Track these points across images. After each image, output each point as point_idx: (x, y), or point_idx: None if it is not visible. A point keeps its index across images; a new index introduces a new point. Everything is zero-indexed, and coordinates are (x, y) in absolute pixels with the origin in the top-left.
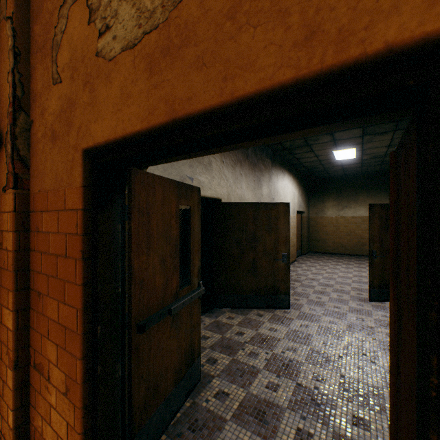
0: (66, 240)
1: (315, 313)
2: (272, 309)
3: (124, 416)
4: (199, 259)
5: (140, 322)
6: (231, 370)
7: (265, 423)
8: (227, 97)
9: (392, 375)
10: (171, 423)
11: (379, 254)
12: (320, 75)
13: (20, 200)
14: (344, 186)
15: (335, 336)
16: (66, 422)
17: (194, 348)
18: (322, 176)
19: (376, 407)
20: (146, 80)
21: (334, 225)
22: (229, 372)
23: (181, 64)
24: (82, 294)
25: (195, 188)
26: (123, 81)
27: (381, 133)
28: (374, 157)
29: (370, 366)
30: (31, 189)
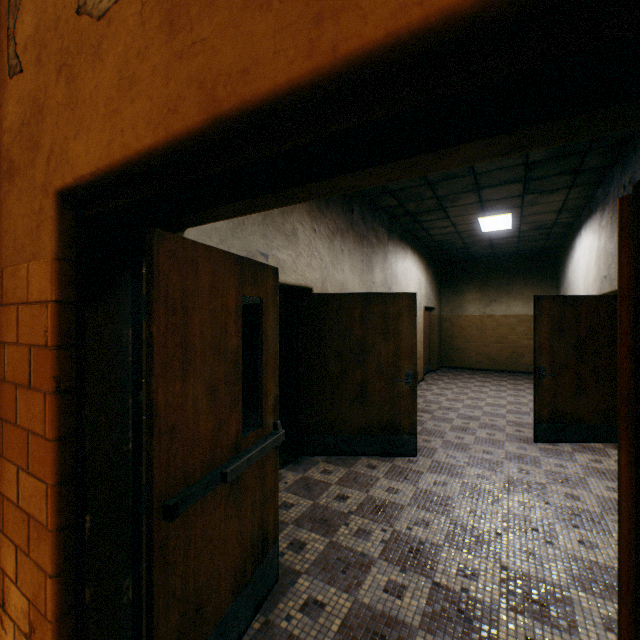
0: (29, 358)
1: (456, 463)
2: (390, 457)
3: None
4: (276, 384)
5: (169, 499)
6: (328, 561)
7: None
8: (324, 57)
9: (625, 607)
10: None
11: (549, 371)
12: None
13: None
14: (493, 271)
15: (488, 500)
16: None
17: (267, 531)
18: (460, 255)
19: (561, 622)
20: (164, 46)
21: (478, 327)
22: (324, 565)
23: (228, 2)
24: (56, 457)
25: (269, 267)
26: (122, 54)
27: (551, 190)
28: (537, 227)
29: (546, 549)
30: None
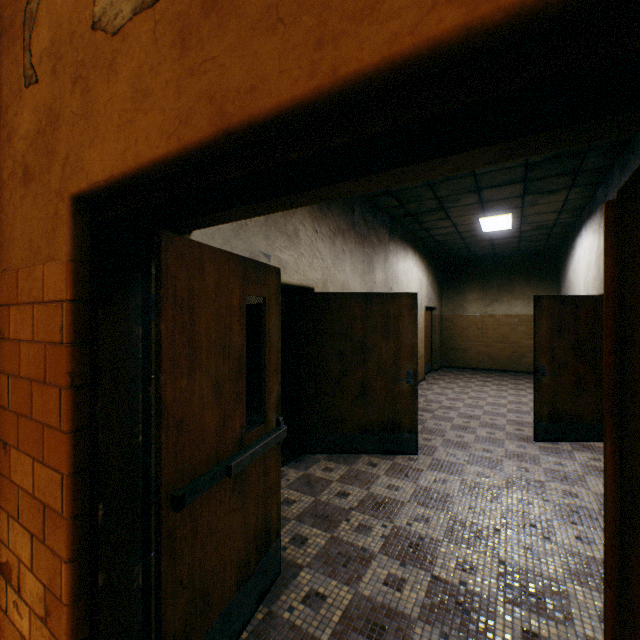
0: (45, 355)
1: (456, 461)
2: (391, 455)
3: None
4: (279, 382)
5: (177, 491)
6: (329, 555)
7: None
8: (325, 78)
9: (610, 589)
10: None
11: (549, 370)
12: (518, 15)
13: None
14: (494, 271)
15: (487, 497)
16: None
17: (270, 525)
18: (461, 255)
19: (557, 614)
20: (176, 63)
21: (479, 327)
22: (326, 559)
23: (237, 24)
24: (71, 448)
25: (272, 268)
26: (136, 68)
27: (551, 191)
28: (538, 227)
29: (544, 544)
30: None
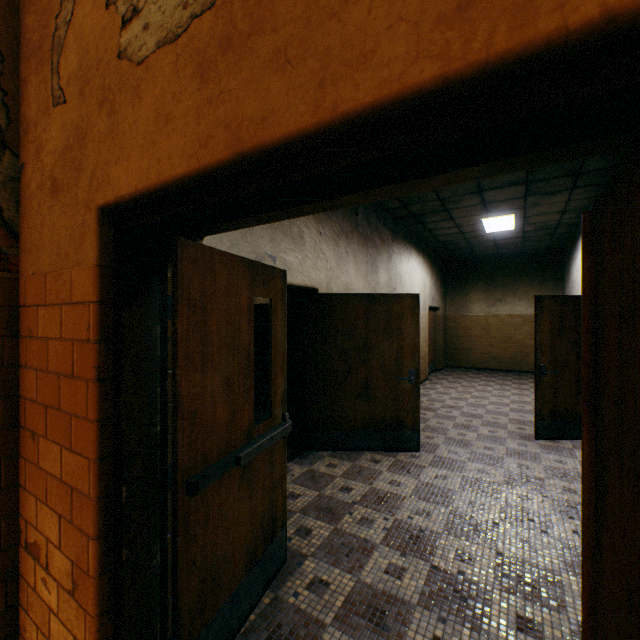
0: (73, 351)
1: (457, 458)
2: (393, 452)
3: (165, 625)
4: (284, 379)
5: (191, 477)
6: (332, 545)
7: (384, 630)
8: (327, 113)
9: (586, 564)
10: (241, 630)
11: (550, 369)
12: (483, 70)
13: (3, 288)
14: (498, 271)
15: (487, 492)
16: (73, 637)
17: (276, 515)
18: (465, 256)
19: (551, 602)
20: (196, 93)
21: (483, 327)
22: (329, 549)
23: (250, 63)
24: (98, 436)
25: (278, 270)
26: (159, 96)
27: (553, 192)
28: (541, 227)
29: (541, 537)
30: (21, 271)
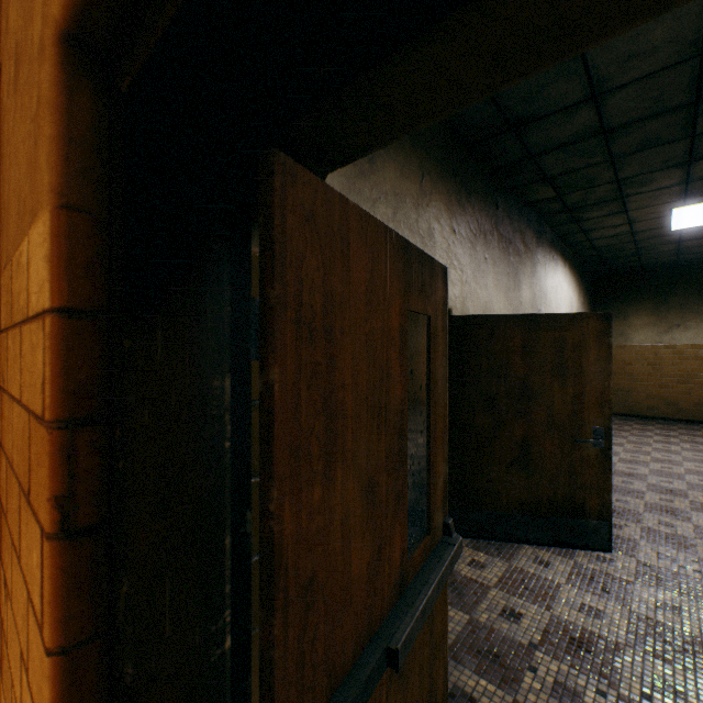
0: (28, 437)
1: (680, 570)
2: (566, 549)
3: None
4: (445, 458)
5: None
6: None
7: None
8: None
9: None
10: None
11: None
12: None
13: None
14: (673, 285)
15: None
16: None
17: None
18: (624, 267)
19: None
20: None
21: (649, 361)
22: None
23: None
24: (60, 694)
25: (437, 266)
26: None
27: None
28: None
29: None
30: None
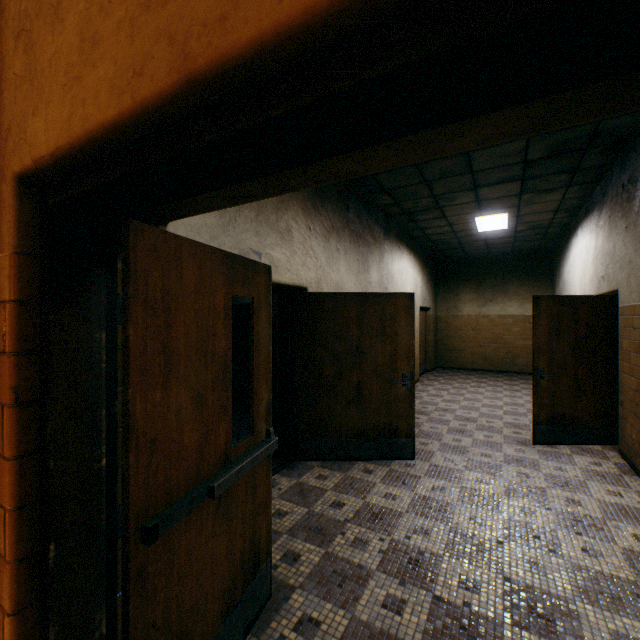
0: None
1: (454, 467)
2: (387, 461)
3: None
4: (269, 389)
5: (149, 520)
6: (323, 574)
7: None
8: None
9: None
10: None
11: (547, 372)
12: None
13: None
14: (488, 271)
15: (487, 505)
16: None
17: (259, 545)
18: (455, 255)
19: (569, 638)
20: None
21: (473, 327)
22: (320, 578)
23: None
24: (15, 478)
25: (261, 265)
26: (83, 11)
27: (548, 189)
28: (533, 227)
29: (549, 558)
30: None
